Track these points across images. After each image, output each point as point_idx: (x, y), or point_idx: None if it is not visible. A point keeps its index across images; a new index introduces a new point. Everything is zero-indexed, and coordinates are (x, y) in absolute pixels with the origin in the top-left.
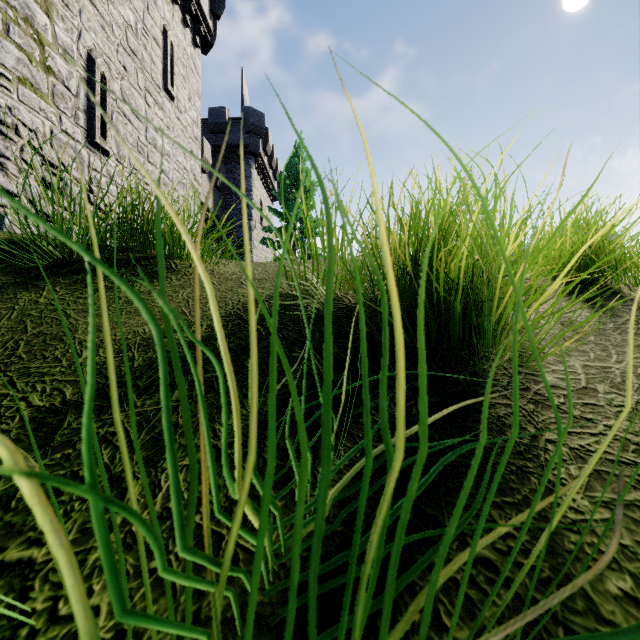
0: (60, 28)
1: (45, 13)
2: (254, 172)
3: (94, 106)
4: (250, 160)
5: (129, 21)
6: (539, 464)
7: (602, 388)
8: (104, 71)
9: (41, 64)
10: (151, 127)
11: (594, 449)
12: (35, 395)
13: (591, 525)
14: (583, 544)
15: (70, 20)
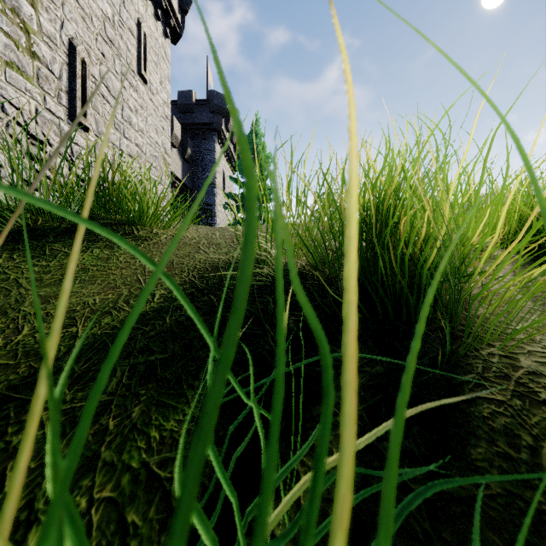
0: (44, 18)
1: (31, 5)
2: (217, 146)
3: (75, 87)
4: (214, 136)
5: (107, 14)
6: None
7: None
8: (84, 57)
9: (27, 50)
10: (127, 107)
11: None
12: None
13: None
14: None
15: (53, 11)
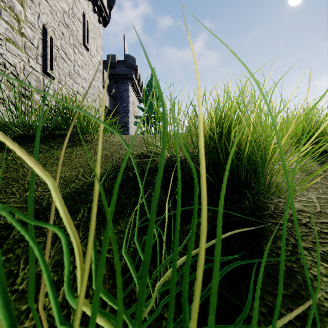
0: (28, 12)
1: (20, 4)
2: (130, 88)
3: (46, 53)
4: (128, 82)
5: (65, 9)
6: (300, 265)
7: None
8: (52, 35)
9: (18, 31)
10: (76, 64)
11: None
12: None
13: None
14: None
15: (34, 8)
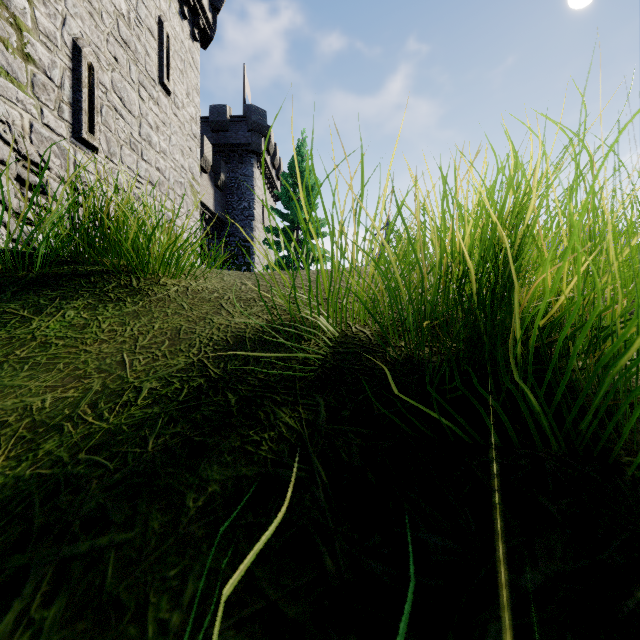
0: (41, 13)
1: None
2: (256, 171)
3: (80, 98)
4: (252, 159)
5: (121, 9)
6: None
7: None
8: (92, 61)
9: (19, 51)
10: (145, 123)
11: None
12: None
13: None
14: None
15: (53, 5)
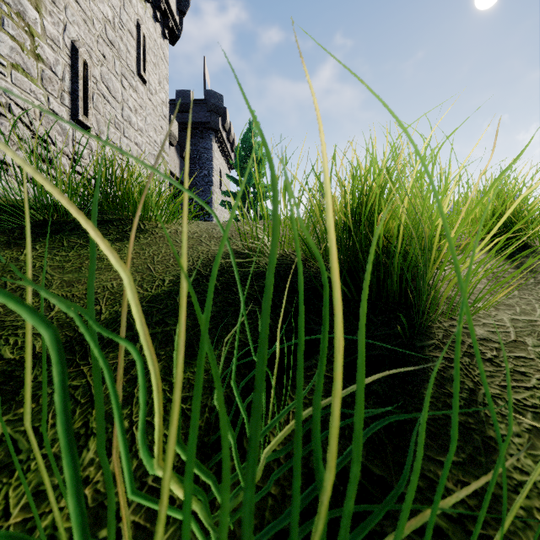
0: (48, 22)
1: (35, 9)
2: (214, 145)
3: (77, 88)
4: (211, 135)
5: (107, 16)
6: (480, 419)
7: (530, 341)
8: (86, 59)
9: (31, 52)
10: (126, 106)
11: (530, 403)
12: (7, 348)
13: (537, 487)
14: (532, 509)
15: (57, 15)
